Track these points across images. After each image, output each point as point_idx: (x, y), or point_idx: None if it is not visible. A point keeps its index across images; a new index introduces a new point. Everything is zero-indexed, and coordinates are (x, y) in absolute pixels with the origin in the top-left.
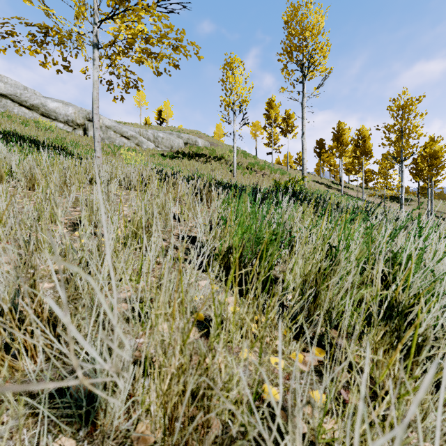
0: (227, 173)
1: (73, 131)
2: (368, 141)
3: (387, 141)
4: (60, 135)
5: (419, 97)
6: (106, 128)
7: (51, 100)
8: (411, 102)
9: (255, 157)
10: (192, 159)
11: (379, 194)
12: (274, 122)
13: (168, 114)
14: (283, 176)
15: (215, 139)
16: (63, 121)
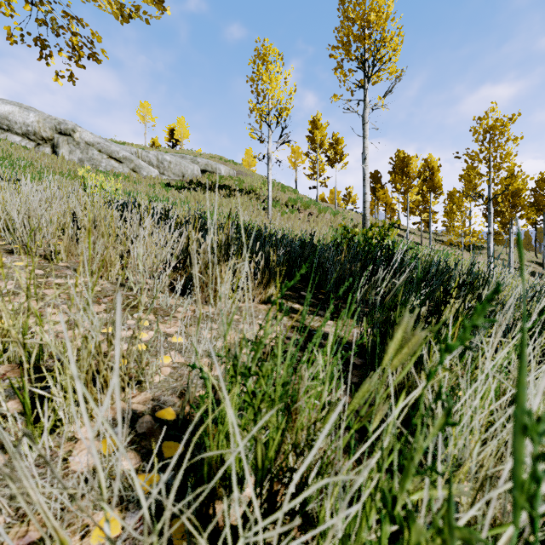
0: (259, 213)
1: (36, 148)
2: (437, 174)
3: (472, 172)
4: (1, 150)
5: (513, 115)
6: (86, 145)
7: (3, 101)
8: (503, 121)
9: (296, 191)
10: (209, 192)
11: (445, 240)
12: (319, 147)
13: (183, 134)
14: (335, 217)
15: (244, 166)
16: (20, 133)
